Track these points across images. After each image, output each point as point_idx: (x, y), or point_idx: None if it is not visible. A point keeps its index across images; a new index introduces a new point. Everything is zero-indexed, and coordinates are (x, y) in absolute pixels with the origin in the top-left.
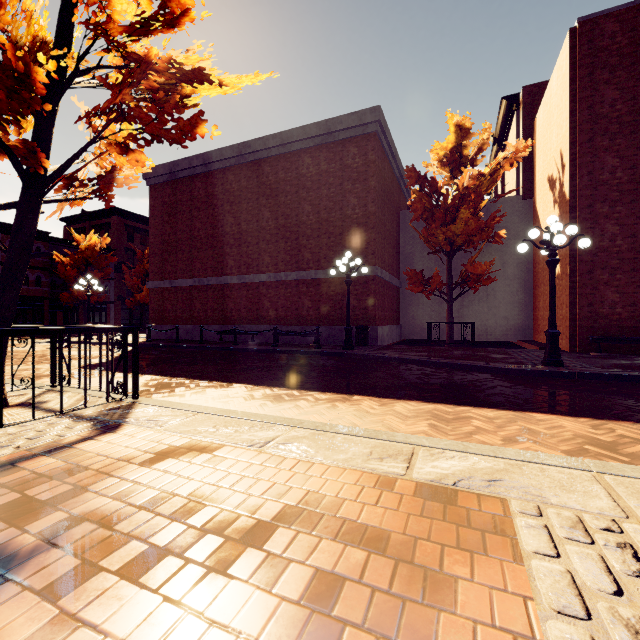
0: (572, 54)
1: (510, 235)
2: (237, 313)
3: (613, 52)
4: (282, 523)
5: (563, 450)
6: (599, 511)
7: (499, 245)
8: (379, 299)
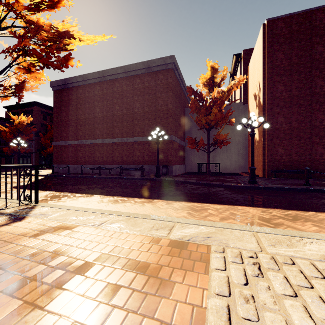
0: (263, 36)
1: (237, 121)
2: (101, 158)
3: (281, 36)
4: (98, 262)
5: (246, 222)
6: (250, 249)
7: (232, 126)
8: (174, 152)
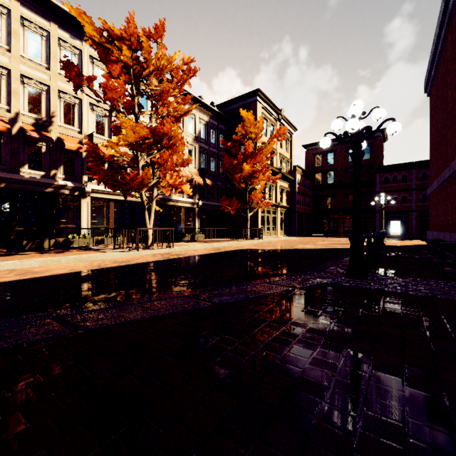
0: None
1: None
2: (451, 216)
3: None
4: (33, 257)
5: None
6: None
7: None
8: None
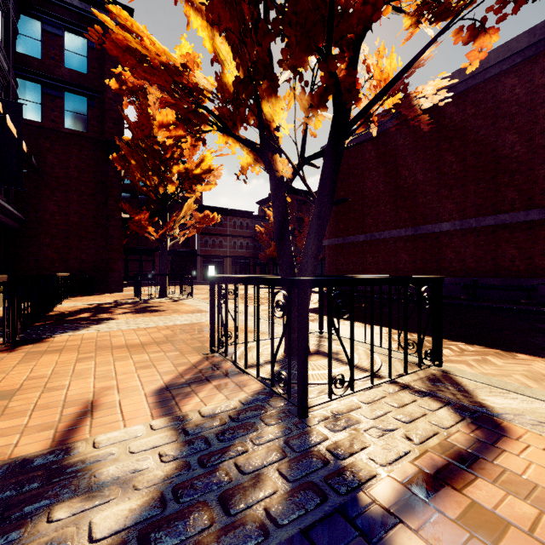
0: None
1: None
2: (412, 265)
3: None
4: None
5: None
6: None
7: None
8: None
